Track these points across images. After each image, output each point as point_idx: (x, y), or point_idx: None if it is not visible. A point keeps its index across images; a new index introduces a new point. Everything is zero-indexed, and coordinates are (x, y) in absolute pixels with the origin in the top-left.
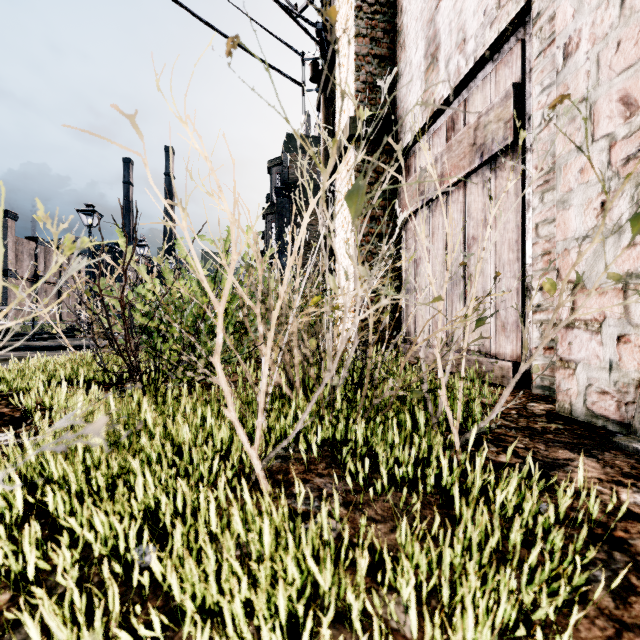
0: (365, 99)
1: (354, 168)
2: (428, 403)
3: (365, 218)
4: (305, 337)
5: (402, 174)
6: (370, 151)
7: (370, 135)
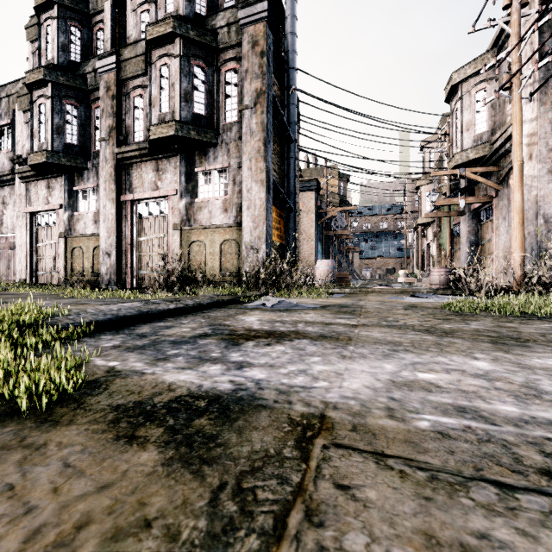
0: None
1: None
2: None
3: None
4: None
5: None
6: None
7: None
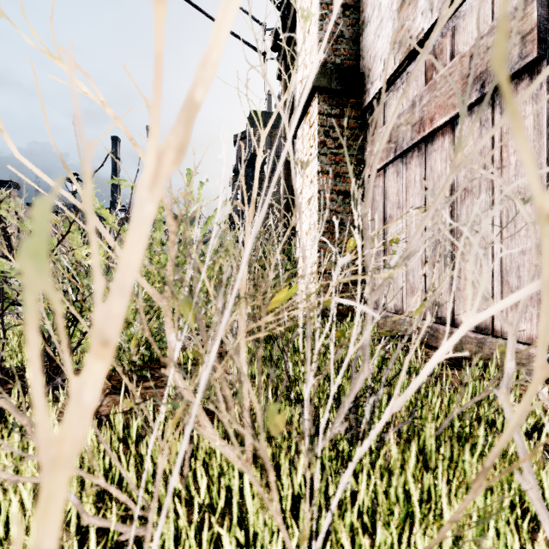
0: (329, 49)
1: (317, 122)
2: (548, 532)
3: (329, 175)
4: (254, 399)
5: (368, 128)
6: (334, 104)
7: (334, 87)
